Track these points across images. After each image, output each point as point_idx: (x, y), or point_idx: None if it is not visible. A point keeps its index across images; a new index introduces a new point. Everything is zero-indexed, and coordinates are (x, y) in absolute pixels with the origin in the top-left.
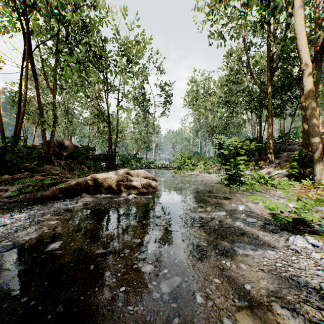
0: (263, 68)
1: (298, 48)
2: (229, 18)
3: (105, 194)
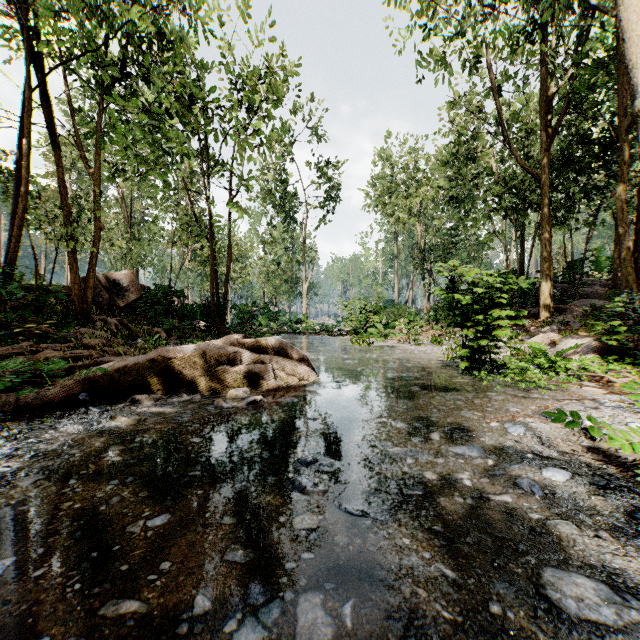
0: (529, 126)
1: (627, 64)
2: (461, 22)
3: (189, 394)
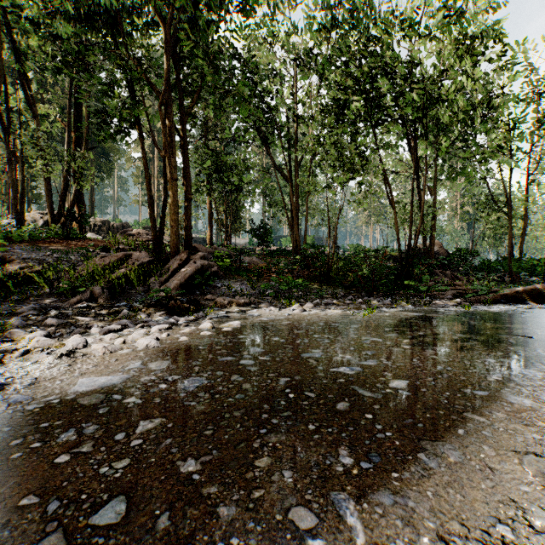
0: None
1: None
2: None
3: None
